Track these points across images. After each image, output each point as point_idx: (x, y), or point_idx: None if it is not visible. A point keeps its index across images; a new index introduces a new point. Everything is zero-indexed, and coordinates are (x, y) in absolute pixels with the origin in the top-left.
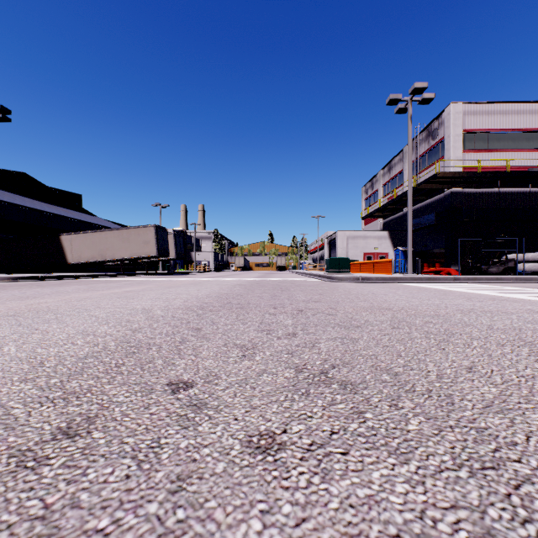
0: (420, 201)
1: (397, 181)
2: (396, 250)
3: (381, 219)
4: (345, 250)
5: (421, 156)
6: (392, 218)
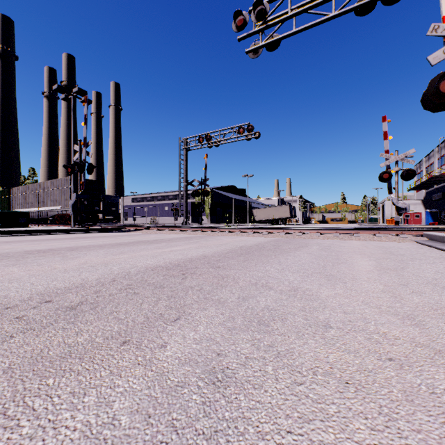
0: (441, 183)
1: (432, 167)
2: (426, 211)
3: (424, 190)
4: (389, 211)
5: (442, 156)
6: (430, 190)
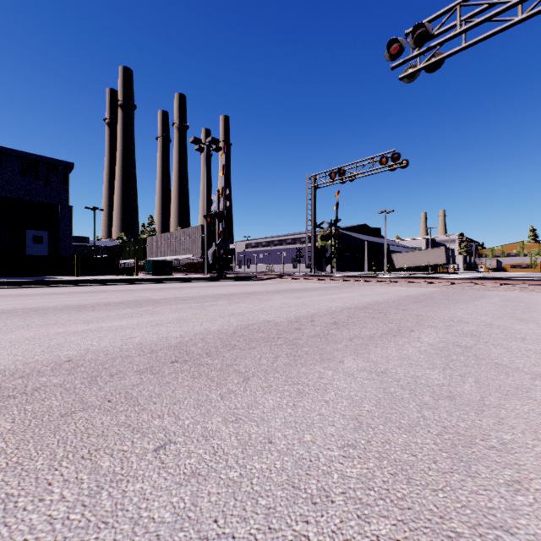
0: None
1: None
2: None
3: None
4: None
5: None
6: None
